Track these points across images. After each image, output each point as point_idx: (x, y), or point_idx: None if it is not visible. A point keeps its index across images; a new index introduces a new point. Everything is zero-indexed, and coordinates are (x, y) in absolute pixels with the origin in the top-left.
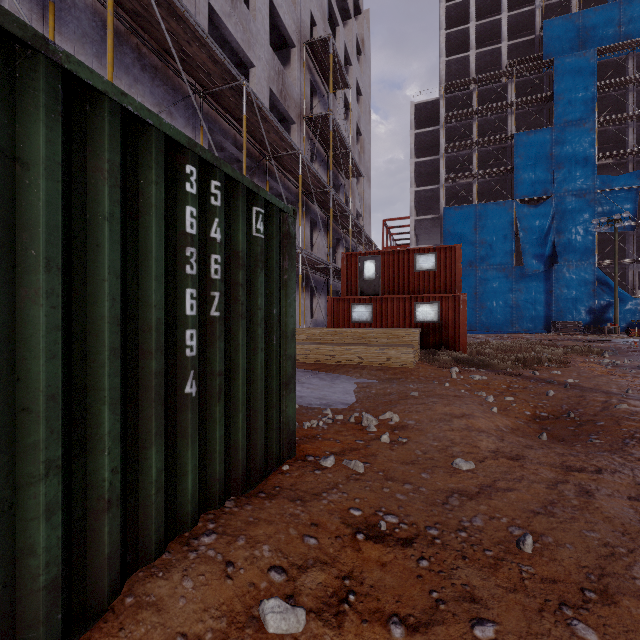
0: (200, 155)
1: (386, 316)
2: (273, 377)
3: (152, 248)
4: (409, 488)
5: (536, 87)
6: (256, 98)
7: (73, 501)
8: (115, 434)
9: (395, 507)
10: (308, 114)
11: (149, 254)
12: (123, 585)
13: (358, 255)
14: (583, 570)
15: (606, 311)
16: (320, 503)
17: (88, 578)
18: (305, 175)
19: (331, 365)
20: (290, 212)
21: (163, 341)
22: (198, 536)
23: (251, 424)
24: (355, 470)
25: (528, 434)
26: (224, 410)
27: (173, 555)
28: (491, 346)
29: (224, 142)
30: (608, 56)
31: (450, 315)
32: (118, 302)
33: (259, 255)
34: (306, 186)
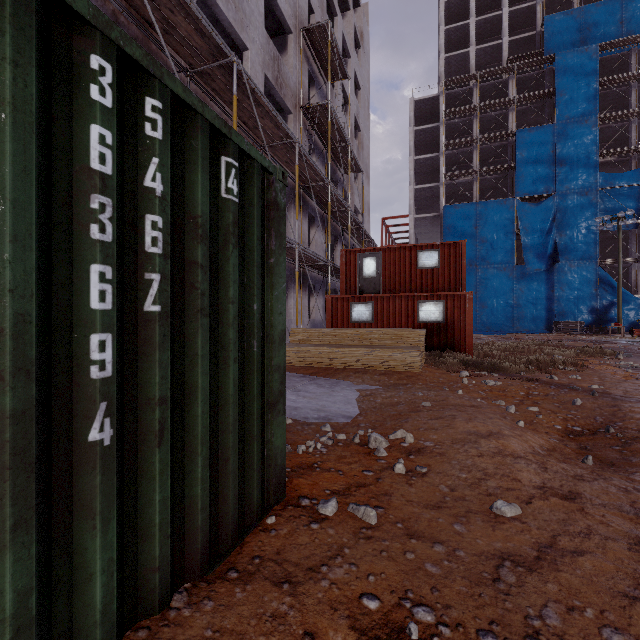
0: (120, 46)
1: (388, 316)
2: (253, 397)
3: (4, 182)
4: (441, 551)
5: (537, 84)
6: (248, 78)
7: None
8: None
9: (427, 590)
10: (305, 104)
11: None
12: None
13: (358, 252)
14: None
15: (608, 311)
16: (318, 587)
17: None
18: (302, 167)
19: (330, 369)
20: (278, 174)
21: (33, 355)
22: None
23: (219, 468)
24: (365, 521)
25: (568, 456)
26: (170, 457)
27: None
28: (497, 347)
29: None
30: (610, 52)
31: (455, 314)
32: None
33: (231, 226)
34: (303, 179)
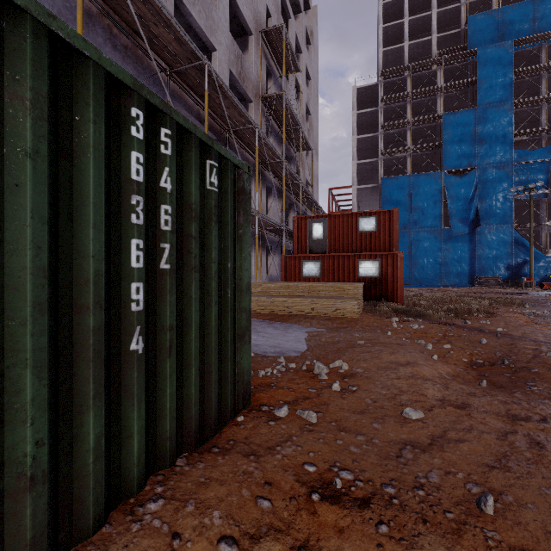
0: (147, 99)
1: (332, 272)
2: (228, 330)
3: (89, 193)
4: (362, 439)
5: (461, 73)
6: (217, 76)
7: None
8: (40, 401)
9: (349, 461)
10: (264, 94)
11: (86, 199)
12: None
13: (308, 218)
14: None
15: (522, 267)
16: (274, 458)
17: None
18: (261, 147)
19: (284, 315)
20: (245, 168)
21: (103, 295)
22: (144, 502)
23: (205, 377)
24: (308, 420)
25: (468, 381)
26: (175, 365)
27: (114, 527)
28: (425, 298)
29: (189, 116)
30: (524, 47)
31: (389, 271)
32: (44, 251)
33: (213, 208)
34: (262, 157)
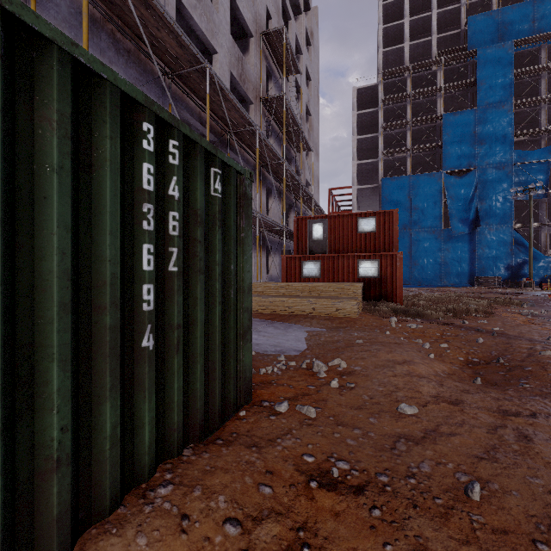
0: (157, 114)
1: (332, 272)
2: (231, 329)
3: (106, 203)
4: (358, 433)
5: (461, 74)
6: (218, 79)
7: (17, 463)
8: (65, 391)
9: (346, 453)
10: (264, 96)
11: (103, 209)
12: (74, 544)
13: (308, 219)
14: (532, 519)
15: (522, 268)
16: (275, 449)
17: (35, 542)
18: (262, 149)
19: (284, 315)
20: (247, 174)
21: (118, 296)
22: (155, 487)
23: (209, 374)
24: (307, 415)
25: (463, 379)
26: (182, 362)
27: (128, 509)
28: (424, 298)
29: (190, 119)
30: (524, 47)
31: (388, 271)
32: (68, 256)
33: (217, 214)
34: (262, 158)
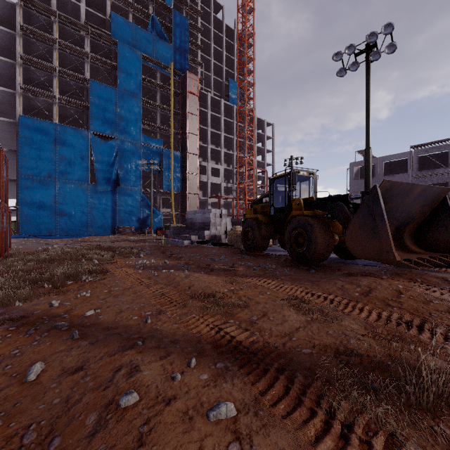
0: None
1: None
2: None
3: None
4: None
5: (107, 55)
6: None
7: None
8: None
9: None
10: None
11: None
12: None
13: None
14: None
15: (147, 220)
16: None
17: None
18: None
19: None
20: None
21: None
22: None
23: None
24: None
25: None
26: None
27: None
28: (41, 256)
29: None
30: (148, 64)
31: None
32: None
33: None
34: None
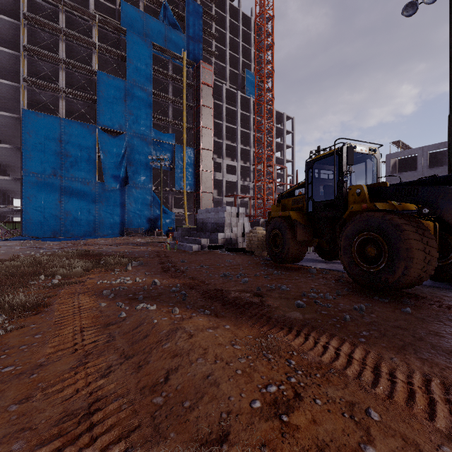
0: None
1: None
2: None
3: None
4: None
5: (116, 46)
6: None
7: None
8: None
9: None
10: None
11: None
12: None
13: None
14: None
15: (158, 221)
16: None
17: None
18: None
19: None
20: None
21: None
22: None
23: None
24: None
25: None
26: None
27: None
28: None
29: None
30: (160, 55)
31: None
32: None
33: None
34: None
